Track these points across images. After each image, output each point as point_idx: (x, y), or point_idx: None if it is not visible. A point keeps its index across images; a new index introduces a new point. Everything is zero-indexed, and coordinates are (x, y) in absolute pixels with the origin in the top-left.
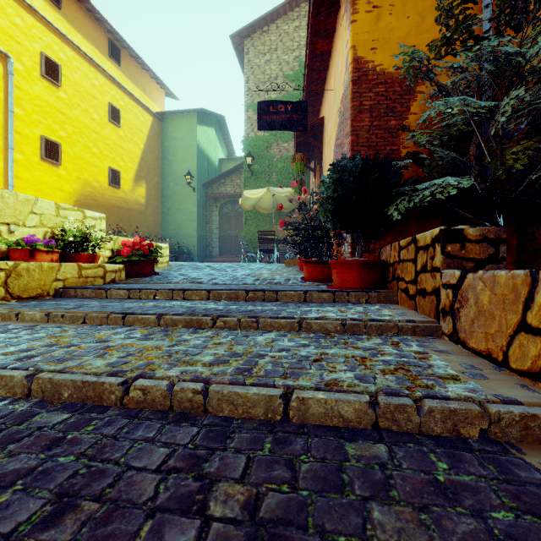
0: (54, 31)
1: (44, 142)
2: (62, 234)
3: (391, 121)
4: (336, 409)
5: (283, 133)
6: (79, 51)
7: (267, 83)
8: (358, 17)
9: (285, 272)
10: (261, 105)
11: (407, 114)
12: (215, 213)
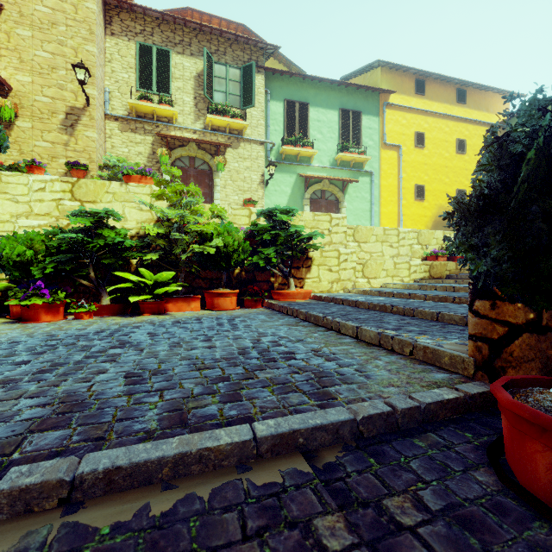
0: (421, 113)
1: (416, 188)
2: (445, 247)
3: None
4: None
5: None
6: (435, 115)
7: None
8: None
9: None
10: None
11: None
12: None
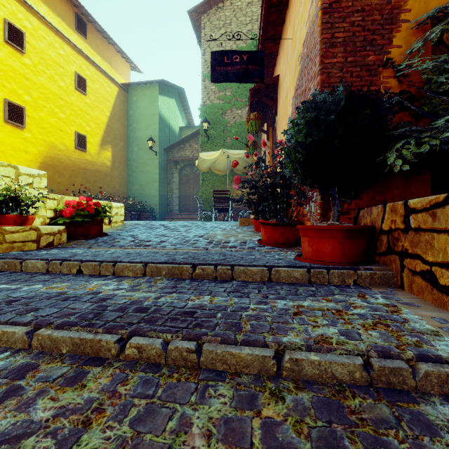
0: (18, 0)
1: (7, 105)
2: None
3: (370, 56)
4: None
5: (237, 100)
6: (44, 22)
7: None
8: None
9: (240, 233)
10: (215, 55)
11: (389, 47)
12: (175, 175)
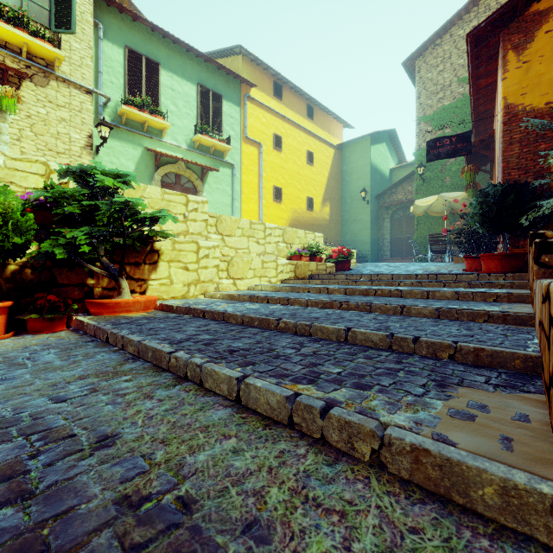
0: (279, 116)
1: (274, 189)
2: (307, 247)
3: (541, 145)
4: (444, 295)
5: None
6: (290, 123)
7: (440, 92)
8: (508, 74)
9: (451, 267)
10: (429, 143)
11: None
12: (386, 220)
